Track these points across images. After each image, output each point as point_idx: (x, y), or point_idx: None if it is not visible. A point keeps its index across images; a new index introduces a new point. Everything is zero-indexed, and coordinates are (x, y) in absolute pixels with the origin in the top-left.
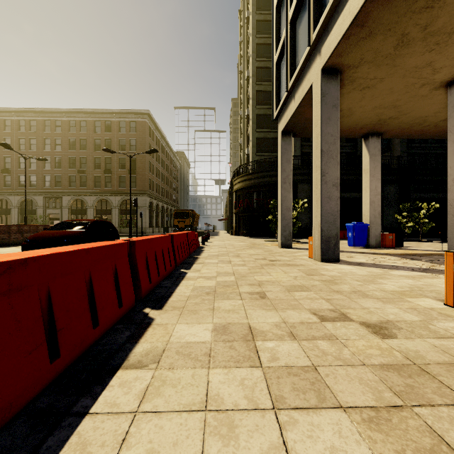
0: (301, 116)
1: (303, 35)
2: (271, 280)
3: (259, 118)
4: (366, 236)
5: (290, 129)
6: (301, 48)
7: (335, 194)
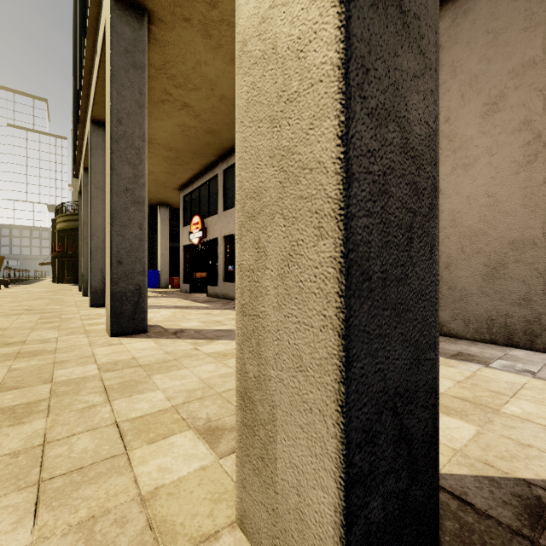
0: None
1: None
2: (14, 305)
3: None
4: (158, 280)
5: None
6: None
7: None
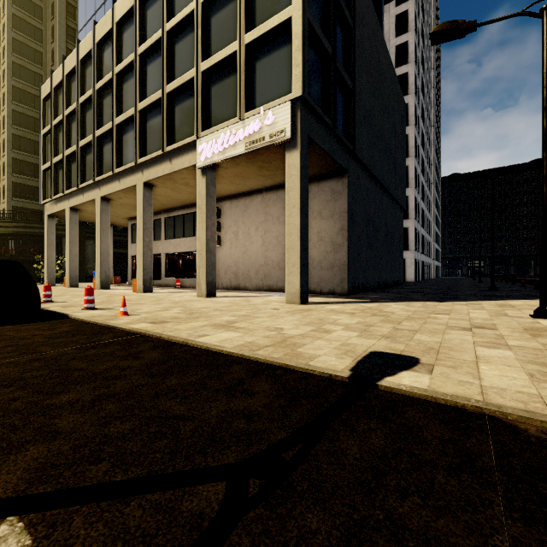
0: (62, 213)
1: (62, 178)
2: None
3: (16, 162)
4: None
5: (54, 215)
6: (61, 183)
7: (76, 259)
